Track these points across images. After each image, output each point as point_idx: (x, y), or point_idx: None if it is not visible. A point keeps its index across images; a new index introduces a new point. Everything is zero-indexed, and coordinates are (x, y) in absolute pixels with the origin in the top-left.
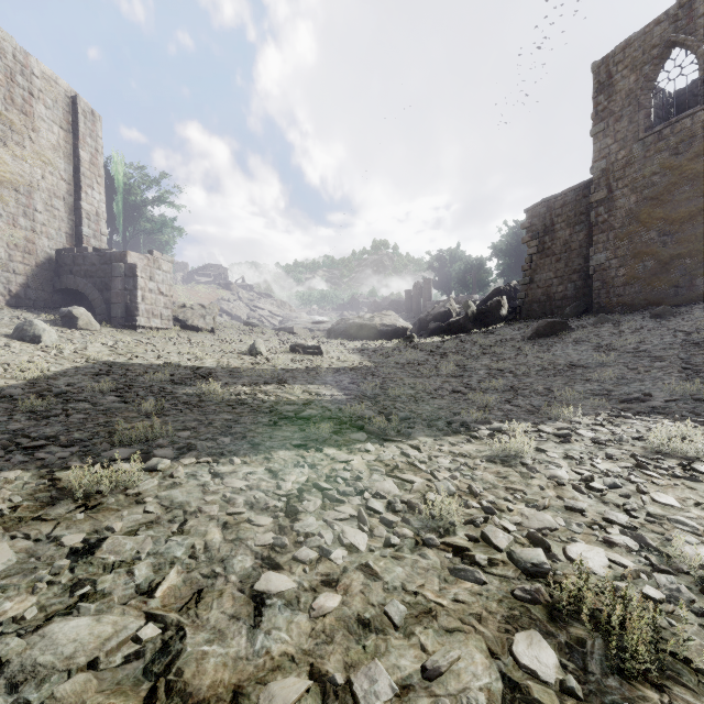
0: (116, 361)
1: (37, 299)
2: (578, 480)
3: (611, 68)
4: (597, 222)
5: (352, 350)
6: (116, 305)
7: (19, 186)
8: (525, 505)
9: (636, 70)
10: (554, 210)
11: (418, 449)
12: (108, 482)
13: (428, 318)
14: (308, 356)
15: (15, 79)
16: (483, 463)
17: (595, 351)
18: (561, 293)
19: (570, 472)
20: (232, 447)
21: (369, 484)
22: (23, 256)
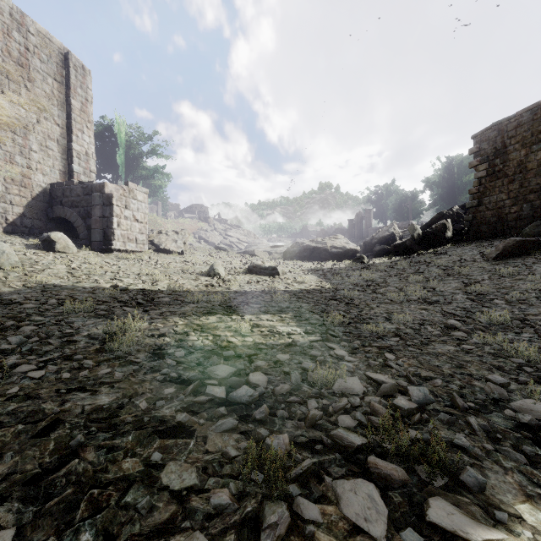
0: (59, 284)
1: (33, 227)
2: None
3: None
4: None
5: (307, 270)
6: (95, 230)
7: (15, 128)
8: None
9: None
10: (507, 132)
11: None
12: None
13: (373, 241)
14: (265, 277)
15: (12, 35)
16: None
17: None
18: (515, 213)
19: None
20: None
21: None
22: (19, 189)
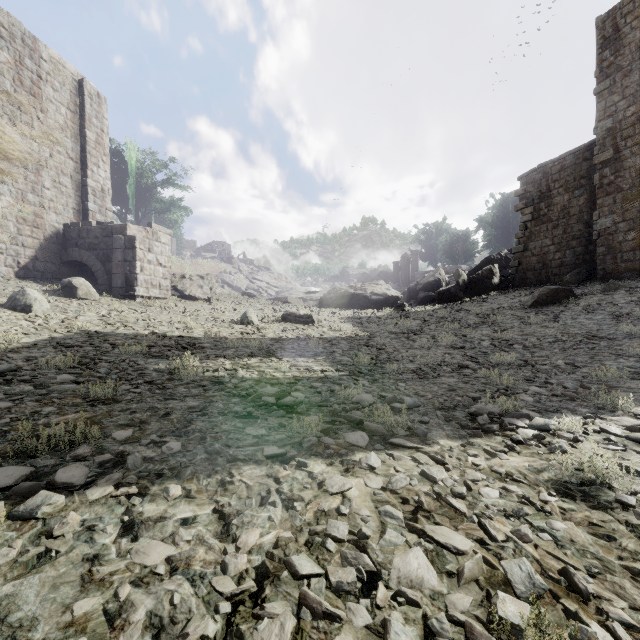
0: (100, 331)
1: (45, 271)
2: None
3: (618, 21)
4: (602, 184)
5: (344, 319)
6: (116, 275)
7: (27, 164)
8: None
9: None
10: (551, 175)
11: (444, 464)
12: None
13: (417, 287)
14: (299, 325)
15: (24, 62)
16: (554, 499)
17: (615, 320)
18: (558, 260)
19: None
20: (180, 458)
21: (381, 554)
22: (32, 230)
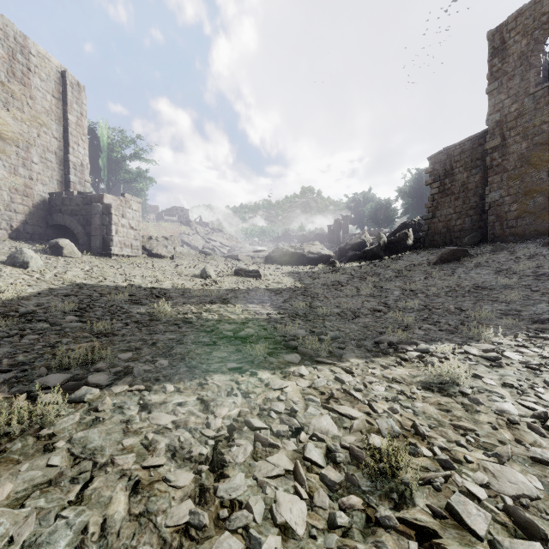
0: (87, 283)
1: (34, 233)
2: (529, 415)
3: (504, 35)
4: (492, 166)
5: (285, 273)
6: (95, 237)
7: (19, 142)
8: (483, 453)
9: (527, 35)
10: (453, 157)
11: (351, 373)
12: (16, 424)
13: (347, 247)
14: (249, 279)
15: (16, 57)
16: (420, 391)
17: (497, 274)
18: (459, 225)
19: (516, 405)
20: (169, 370)
21: (304, 419)
22: (22, 199)
